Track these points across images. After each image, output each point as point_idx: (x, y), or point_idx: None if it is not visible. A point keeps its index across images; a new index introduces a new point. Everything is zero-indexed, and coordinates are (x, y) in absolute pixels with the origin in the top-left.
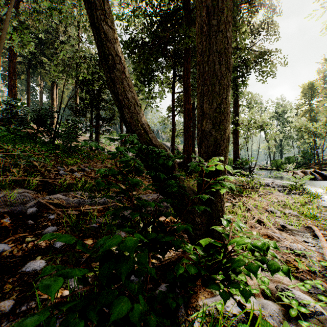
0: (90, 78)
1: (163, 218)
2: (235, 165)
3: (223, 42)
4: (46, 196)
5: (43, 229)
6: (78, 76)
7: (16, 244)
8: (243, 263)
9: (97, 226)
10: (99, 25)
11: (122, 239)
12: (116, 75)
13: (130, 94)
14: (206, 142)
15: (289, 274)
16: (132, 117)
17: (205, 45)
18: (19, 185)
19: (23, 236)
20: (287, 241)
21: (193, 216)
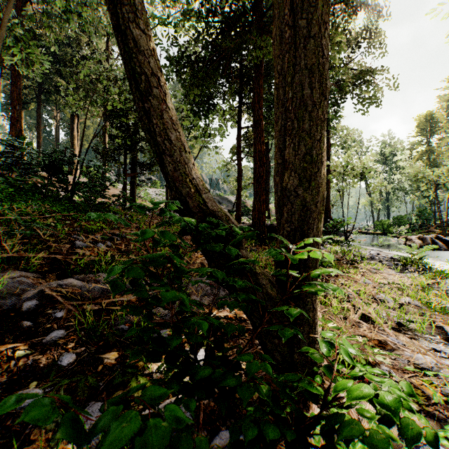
0: (123, 108)
1: (224, 313)
2: (325, 228)
3: (316, 53)
4: (52, 283)
5: (45, 335)
6: (106, 105)
7: (1, 363)
8: (360, 429)
9: (126, 328)
10: (125, 28)
11: (142, 424)
12: (152, 105)
13: (173, 134)
14: (289, 206)
15: (437, 443)
16: (176, 169)
17: (287, 59)
18: (14, 266)
19: (13, 348)
20: (408, 351)
21: (270, 317)
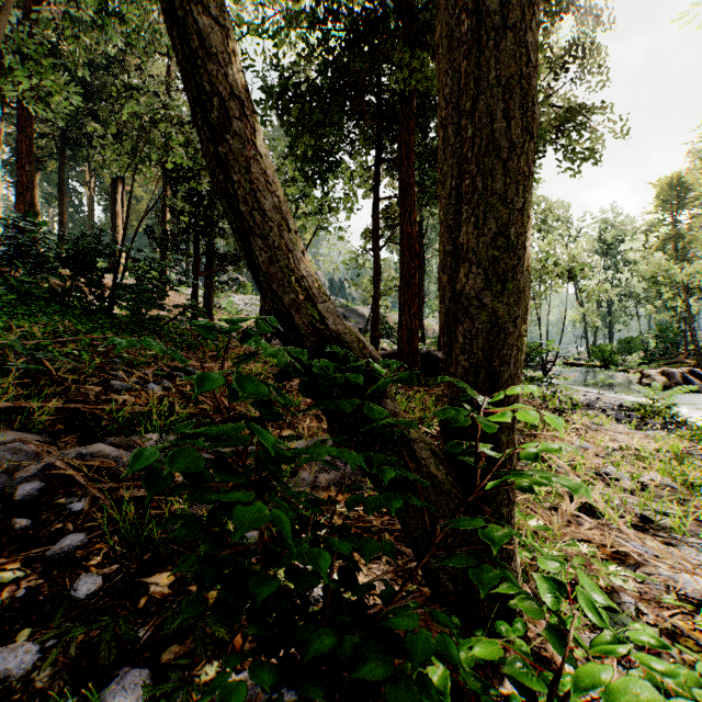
0: (192, 168)
1: None
2: None
3: (517, 57)
4: (69, 451)
5: (51, 543)
6: (165, 162)
7: None
8: None
9: None
10: (182, 14)
11: None
12: (231, 149)
13: (266, 200)
14: (467, 325)
15: None
16: (272, 261)
17: (465, 70)
18: (6, 422)
19: None
20: (664, 567)
21: (434, 515)
